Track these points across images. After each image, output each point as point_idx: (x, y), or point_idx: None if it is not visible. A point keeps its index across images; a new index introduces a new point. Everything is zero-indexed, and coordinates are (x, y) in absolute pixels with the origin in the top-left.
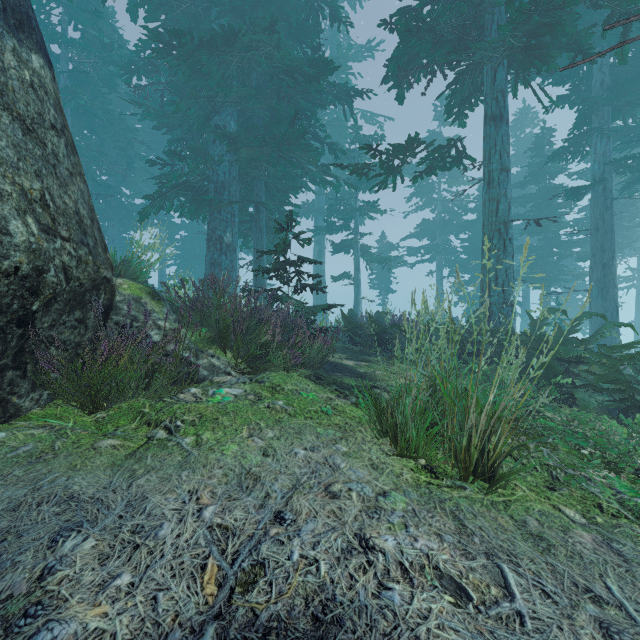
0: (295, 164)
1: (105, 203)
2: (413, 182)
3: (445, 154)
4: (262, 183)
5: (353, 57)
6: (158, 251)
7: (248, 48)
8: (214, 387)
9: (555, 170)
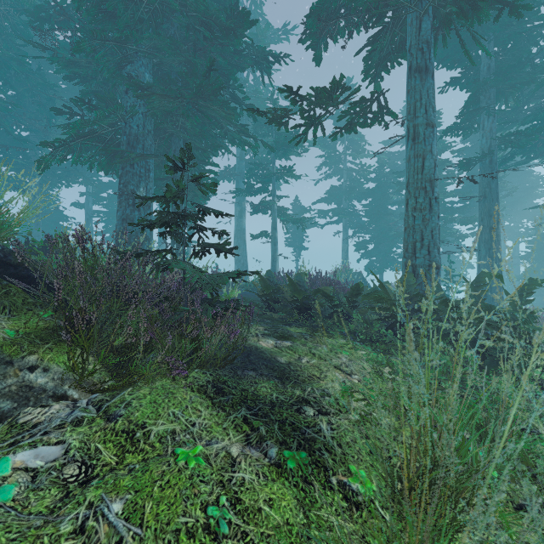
0: (214, 123)
1: (24, 158)
2: (332, 139)
3: (366, 109)
4: (180, 140)
5: (271, 38)
6: (85, 208)
7: None
8: None
9: (441, 147)
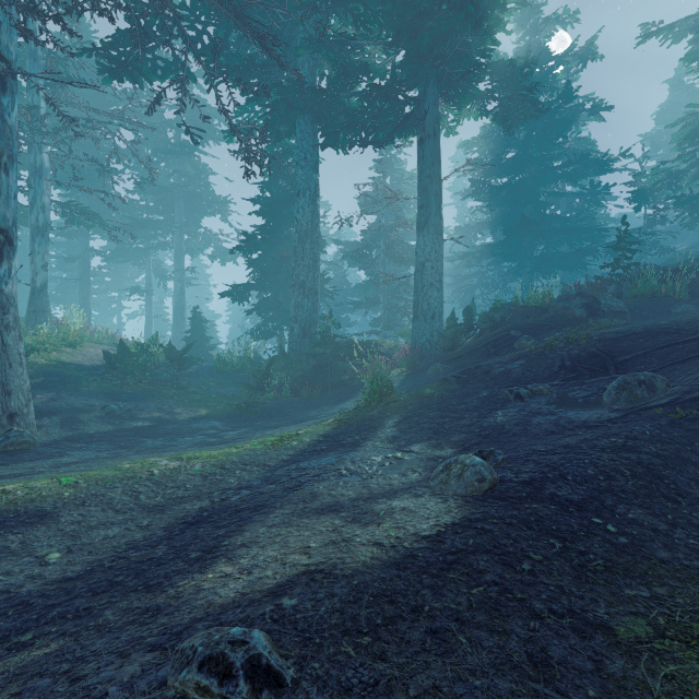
0: None
1: None
2: None
3: None
4: None
5: None
6: None
7: None
8: None
9: None
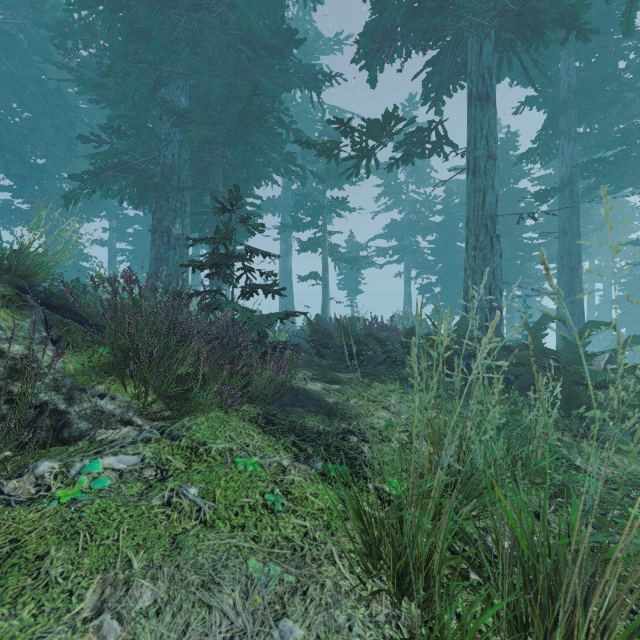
0: (257, 151)
1: (41, 189)
2: (388, 171)
3: (424, 139)
4: (219, 170)
5: (321, 49)
6: (108, 246)
7: (198, 6)
8: (87, 456)
9: (519, 175)
